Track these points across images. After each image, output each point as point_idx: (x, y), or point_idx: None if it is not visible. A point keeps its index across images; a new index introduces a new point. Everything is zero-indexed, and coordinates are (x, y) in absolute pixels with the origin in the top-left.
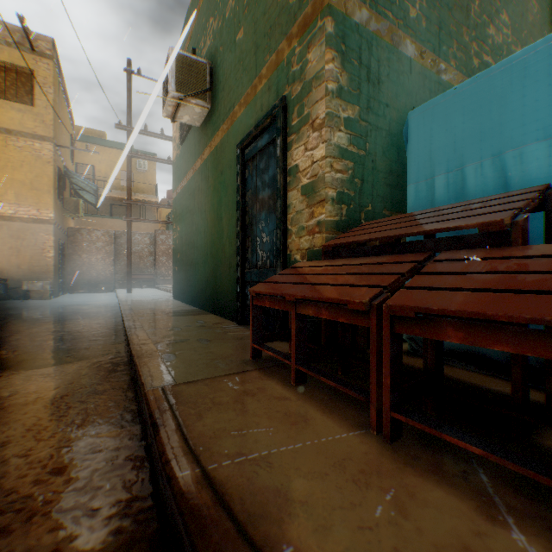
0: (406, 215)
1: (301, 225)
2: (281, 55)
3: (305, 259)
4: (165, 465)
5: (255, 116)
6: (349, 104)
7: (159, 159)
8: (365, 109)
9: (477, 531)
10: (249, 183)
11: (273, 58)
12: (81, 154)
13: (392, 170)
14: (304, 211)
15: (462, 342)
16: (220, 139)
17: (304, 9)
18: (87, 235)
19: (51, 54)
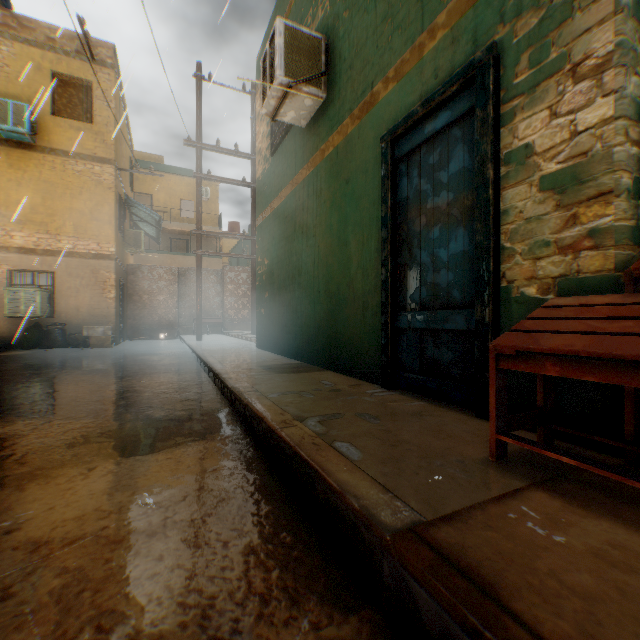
0: None
1: (539, 239)
2: None
3: (551, 293)
4: None
5: (421, 90)
6: None
7: (233, 181)
8: None
9: None
10: (404, 188)
11: None
12: (138, 182)
13: None
14: (549, 216)
15: None
16: (344, 136)
17: None
18: (148, 273)
19: (111, 63)
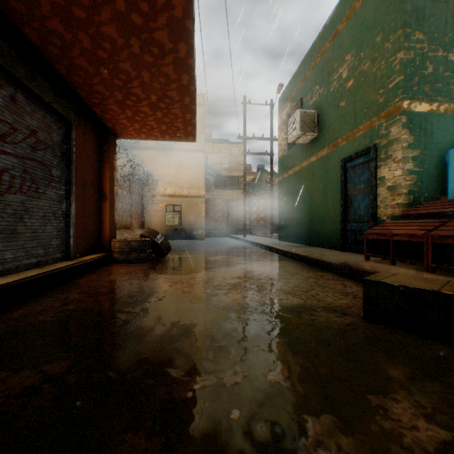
0: (443, 201)
1: (386, 204)
2: (373, 123)
3: (388, 219)
4: (362, 270)
5: (354, 148)
6: (413, 149)
7: (261, 153)
8: (422, 149)
9: (449, 279)
10: (349, 179)
11: (367, 123)
12: None
13: (439, 174)
14: (388, 198)
15: (450, 243)
16: (325, 153)
17: (388, 107)
18: (213, 202)
19: (203, 103)
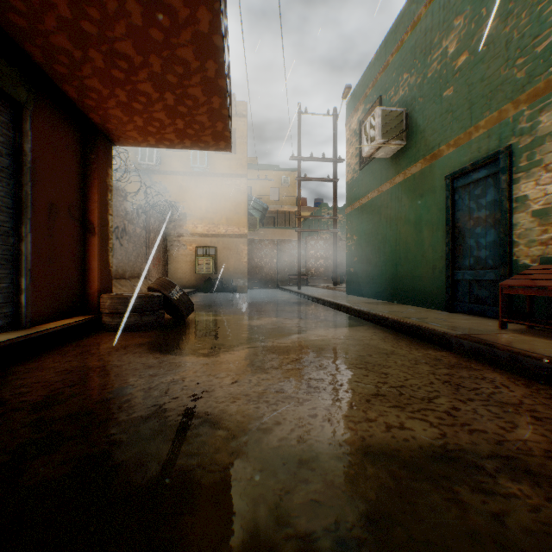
0: None
1: (529, 239)
2: (504, 113)
3: (535, 263)
4: (517, 353)
5: (469, 156)
6: None
7: (321, 179)
8: None
9: None
10: (459, 205)
11: (493, 114)
12: None
13: None
14: (534, 229)
15: None
16: (419, 169)
17: (534, 84)
18: (258, 244)
19: (245, 114)
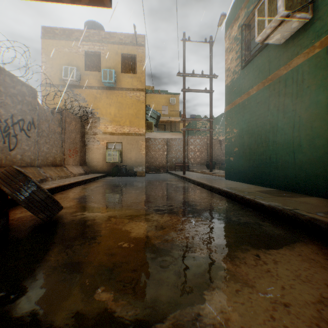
0: None
1: None
2: None
3: None
4: None
5: None
6: None
7: (201, 90)
8: None
9: None
10: None
11: None
12: None
13: None
14: None
15: None
16: None
17: None
18: (154, 141)
19: (143, 44)
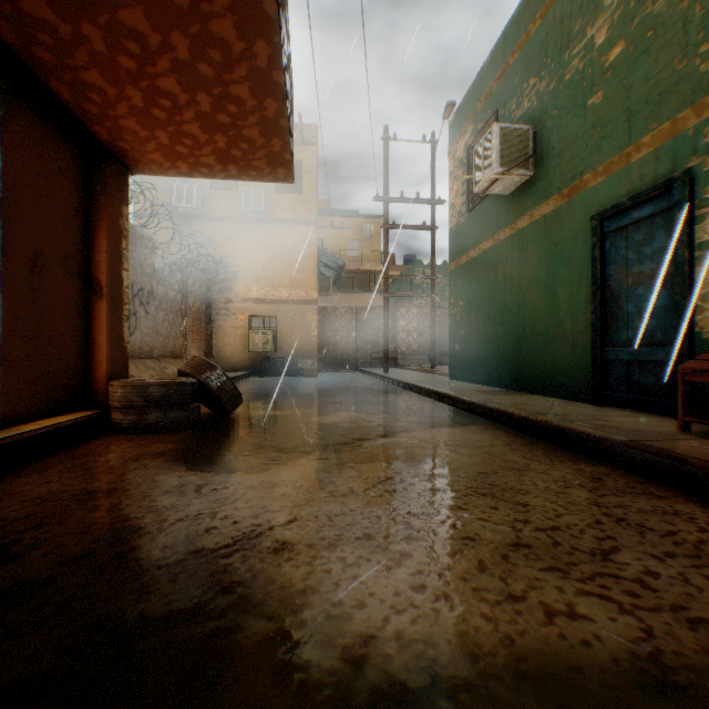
0: None
1: None
2: (680, 124)
3: None
4: None
5: (626, 186)
6: None
7: (415, 227)
8: None
9: None
10: (611, 255)
11: (664, 126)
12: None
13: None
14: None
15: None
16: (552, 208)
17: None
18: (332, 313)
19: (314, 141)
